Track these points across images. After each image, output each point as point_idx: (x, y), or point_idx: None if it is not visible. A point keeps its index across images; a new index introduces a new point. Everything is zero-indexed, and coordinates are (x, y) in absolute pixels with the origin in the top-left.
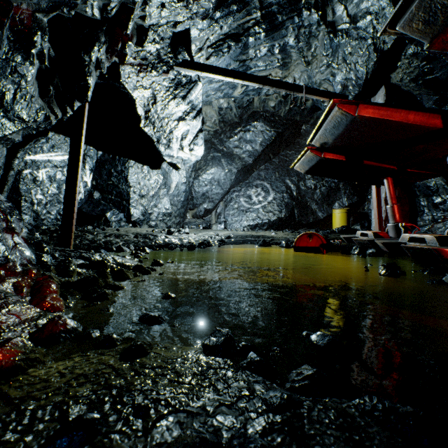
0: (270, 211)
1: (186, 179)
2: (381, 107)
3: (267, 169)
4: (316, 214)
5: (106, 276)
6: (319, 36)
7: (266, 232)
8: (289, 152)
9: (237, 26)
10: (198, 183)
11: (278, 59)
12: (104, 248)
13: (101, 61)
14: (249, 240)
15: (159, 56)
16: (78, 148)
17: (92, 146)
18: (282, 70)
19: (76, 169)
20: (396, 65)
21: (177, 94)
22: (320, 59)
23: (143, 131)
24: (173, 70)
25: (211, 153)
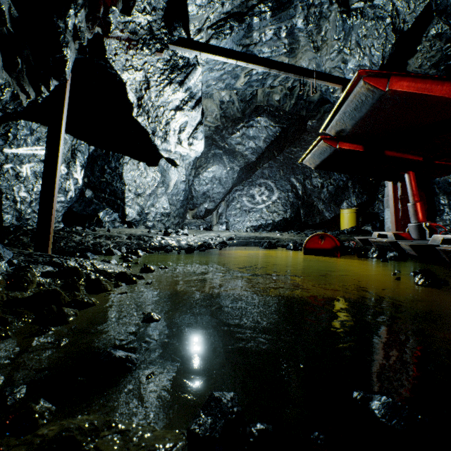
0: (274, 211)
1: (186, 177)
2: (418, 79)
3: (271, 167)
4: (322, 214)
5: (77, 287)
6: (330, 17)
7: (270, 233)
8: (294, 150)
9: (240, 4)
10: (198, 181)
11: (285, 45)
12: (92, 251)
13: (80, 29)
14: (253, 242)
15: (152, 30)
16: (58, 136)
17: (83, 140)
18: (289, 57)
19: (55, 159)
20: (416, 49)
21: (173, 79)
22: (330, 44)
23: (137, 122)
24: (168, 49)
25: (212, 150)
